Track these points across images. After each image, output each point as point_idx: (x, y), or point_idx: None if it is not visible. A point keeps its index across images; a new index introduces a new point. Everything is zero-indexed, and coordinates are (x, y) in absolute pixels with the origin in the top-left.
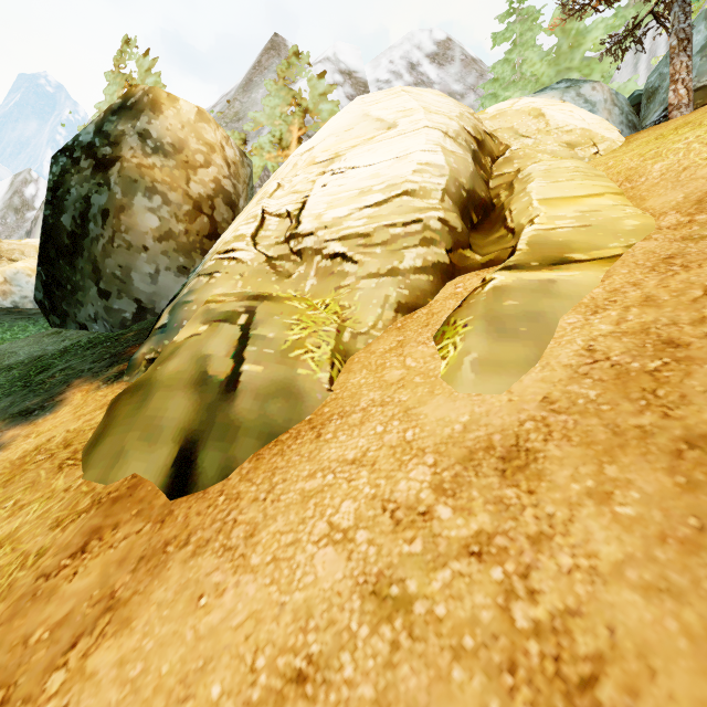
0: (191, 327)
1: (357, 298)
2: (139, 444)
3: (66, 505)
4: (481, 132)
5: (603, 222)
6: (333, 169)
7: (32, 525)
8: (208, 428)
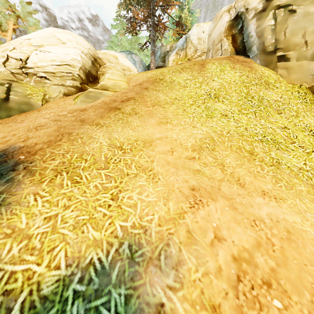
0: None
1: (50, 89)
2: None
3: None
4: (96, 56)
5: (118, 85)
6: (40, 50)
7: None
8: None
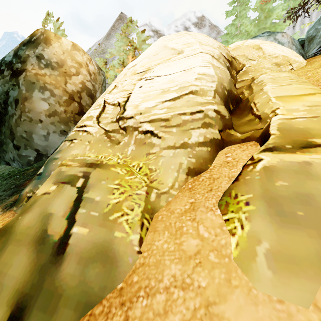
0: (47, 185)
1: (160, 164)
2: None
3: None
4: (230, 56)
5: None
6: (146, 77)
7: None
8: (36, 293)
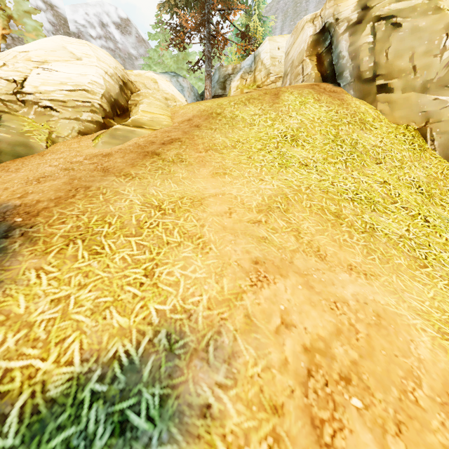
0: None
1: (59, 125)
2: None
3: None
4: (126, 78)
5: (158, 121)
6: (44, 67)
7: None
8: None
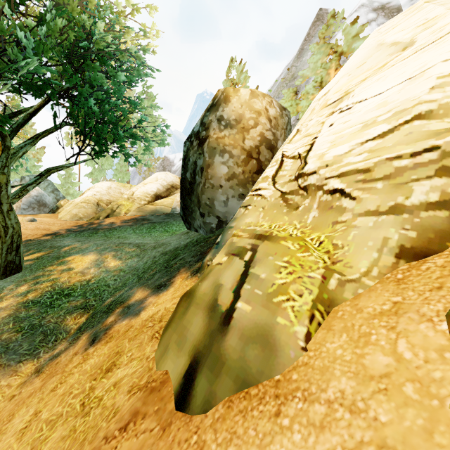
0: (220, 255)
1: (350, 238)
2: (174, 346)
3: (140, 374)
4: None
5: None
6: (340, 108)
7: (127, 379)
8: (206, 353)
